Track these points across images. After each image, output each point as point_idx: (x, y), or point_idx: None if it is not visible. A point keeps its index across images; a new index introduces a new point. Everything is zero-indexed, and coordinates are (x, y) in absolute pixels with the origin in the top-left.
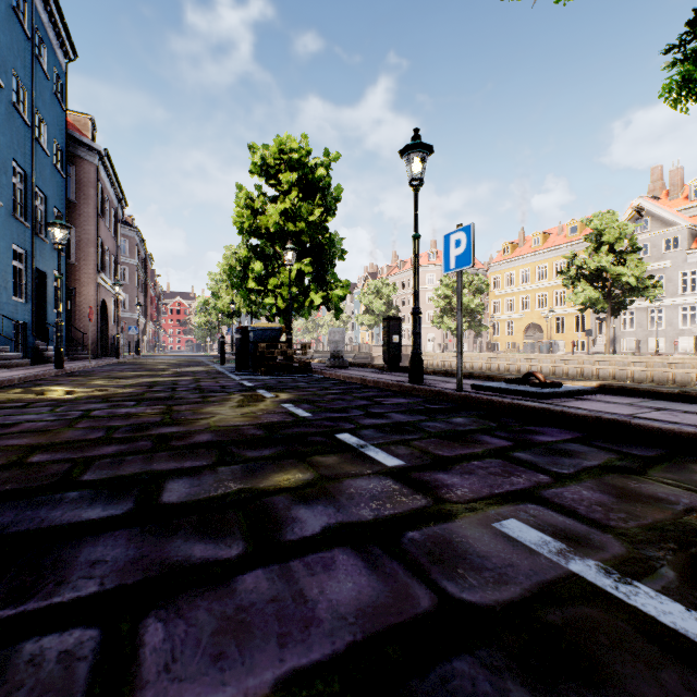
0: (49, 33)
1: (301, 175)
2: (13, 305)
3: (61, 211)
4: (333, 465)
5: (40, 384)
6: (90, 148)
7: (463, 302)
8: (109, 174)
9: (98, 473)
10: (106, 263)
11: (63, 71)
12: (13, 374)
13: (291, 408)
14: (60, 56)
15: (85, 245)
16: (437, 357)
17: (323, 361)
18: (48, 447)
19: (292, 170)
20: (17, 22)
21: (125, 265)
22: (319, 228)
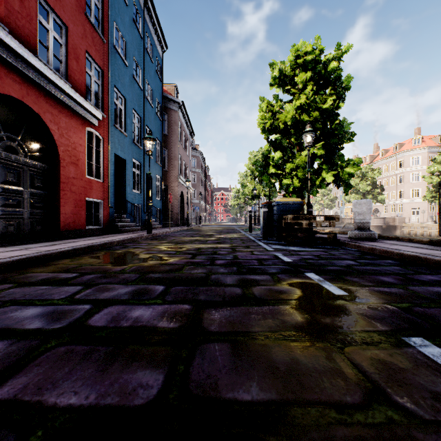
0: (153, 36)
1: (312, 75)
2: (133, 195)
3: (160, 140)
4: None
5: (125, 247)
6: (174, 102)
7: None
8: (184, 117)
9: None
10: (183, 170)
11: (161, 59)
12: (121, 237)
13: None
14: (159, 49)
15: (172, 160)
16: (428, 228)
17: (335, 231)
18: None
19: (305, 71)
20: (136, 28)
21: (194, 173)
22: (330, 115)
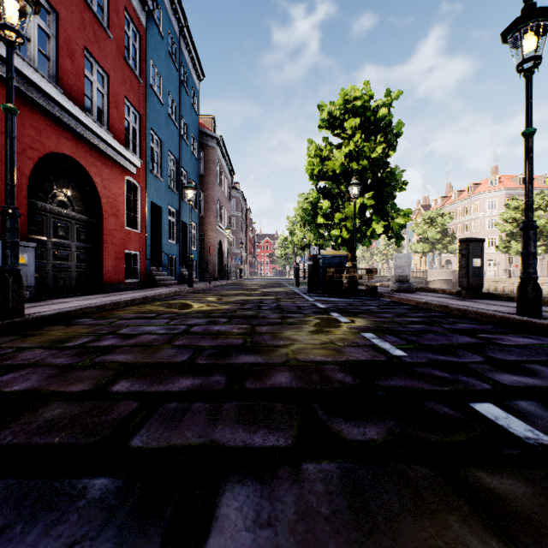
0: (189, 65)
1: (363, 120)
2: (169, 245)
3: (196, 182)
4: (542, 522)
5: (175, 299)
6: (212, 137)
7: (537, 224)
8: (223, 154)
9: (152, 431)
10: (221, 215)
11: (197, 89)
12: (164, 290)
13: (374, 341)
14: (195, 79)
15: (209, 204)
16: (502, 283)
17: (385, 284)
18: (138, 369)
19: (355, 116)
20: (171, 61)
21: (234, 216)
22: (380, 163)
